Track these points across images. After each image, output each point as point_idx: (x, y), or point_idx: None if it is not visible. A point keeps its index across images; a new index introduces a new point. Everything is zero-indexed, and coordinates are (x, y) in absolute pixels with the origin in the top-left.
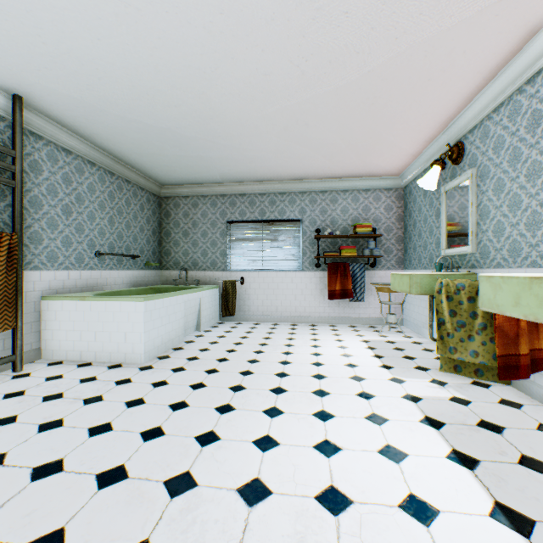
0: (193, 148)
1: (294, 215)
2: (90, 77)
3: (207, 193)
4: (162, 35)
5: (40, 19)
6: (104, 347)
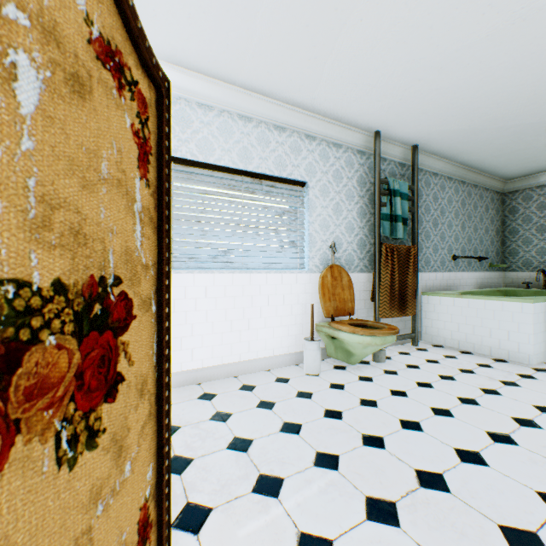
0: None
1: None
2: (487, 107)
3: None
4: None
5: (470, 84)
6: (482, 341)
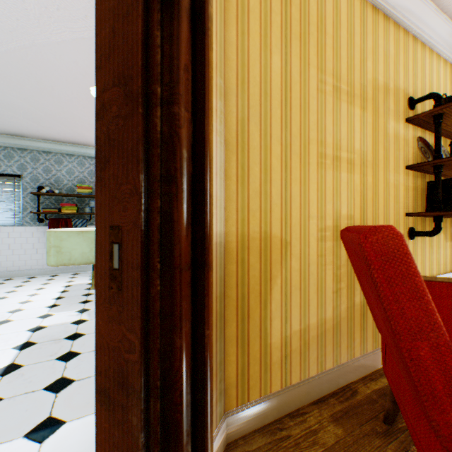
0: None
1: (13, 170)
2: None
3: None
4: None
5: None
6: None
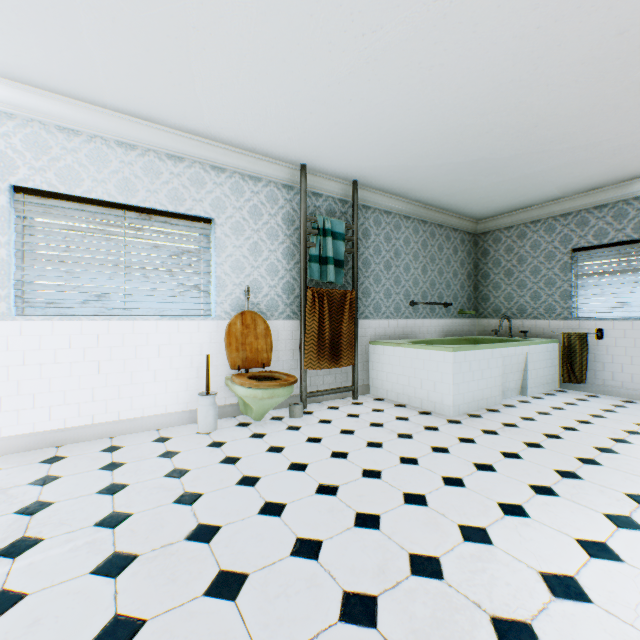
0: (512, 168)
1: None
2: (402, 144)
3: (538, 217)
4: (465, 73)
5: (367, 120)
6: (415, 392)
